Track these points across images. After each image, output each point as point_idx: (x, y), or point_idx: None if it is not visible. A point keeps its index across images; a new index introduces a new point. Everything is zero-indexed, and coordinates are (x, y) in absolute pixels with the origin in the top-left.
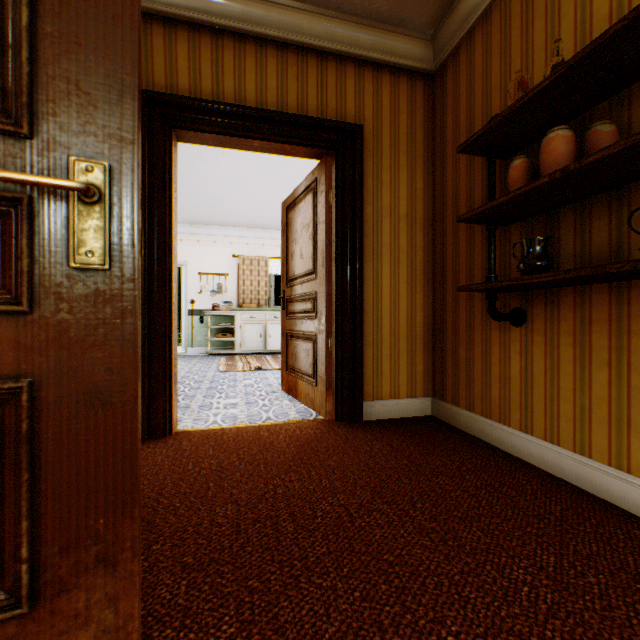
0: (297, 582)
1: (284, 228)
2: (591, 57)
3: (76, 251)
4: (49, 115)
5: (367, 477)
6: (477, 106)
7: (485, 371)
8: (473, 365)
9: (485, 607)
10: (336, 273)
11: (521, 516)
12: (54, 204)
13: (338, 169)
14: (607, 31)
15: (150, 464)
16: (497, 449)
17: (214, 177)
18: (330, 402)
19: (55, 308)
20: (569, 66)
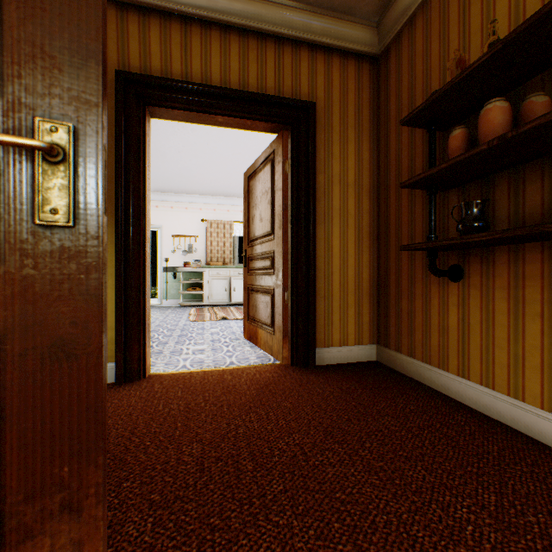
0: (255, 520)
1: (246, 195)
2: (527, 33)
3: (40, 209)
4: (14, 77)
5: (320, 418)
6: (418, 84)
7: (425, 321)
8: (414, 316)
9: (432, 546)
10: (292, 234)
11: (462, 456)
12: (19, 163)
13: (293, 142)
14: (544, 7)
15: (125, 405)
16: (436, 392)
17: (185, 151)
18: (286, 349)
19: (20, 264)
20: (506, 42)
